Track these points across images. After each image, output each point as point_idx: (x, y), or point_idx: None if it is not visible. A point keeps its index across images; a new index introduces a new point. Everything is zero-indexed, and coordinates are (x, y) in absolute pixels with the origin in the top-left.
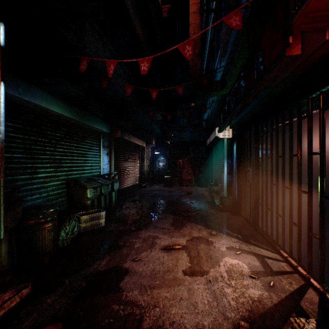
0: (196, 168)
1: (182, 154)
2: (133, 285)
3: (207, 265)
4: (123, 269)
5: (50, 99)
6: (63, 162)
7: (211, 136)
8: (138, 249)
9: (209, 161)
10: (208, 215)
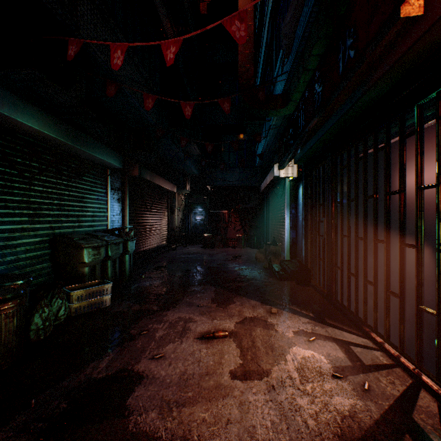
0: (246, 222)
1: (228, 203)
2: (149, 402)
3: (268, 361)
4: (134, 374)
5: (18, 105)
6: (44, 207)
7: (267, 178)
8: (160, 339)
9: (265, 213)
10: (265, 285)
